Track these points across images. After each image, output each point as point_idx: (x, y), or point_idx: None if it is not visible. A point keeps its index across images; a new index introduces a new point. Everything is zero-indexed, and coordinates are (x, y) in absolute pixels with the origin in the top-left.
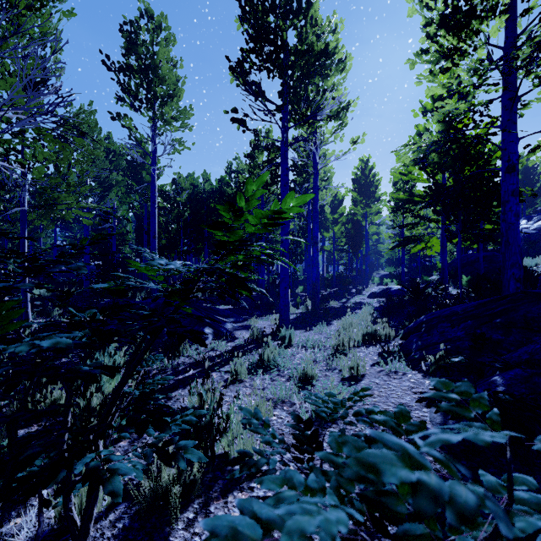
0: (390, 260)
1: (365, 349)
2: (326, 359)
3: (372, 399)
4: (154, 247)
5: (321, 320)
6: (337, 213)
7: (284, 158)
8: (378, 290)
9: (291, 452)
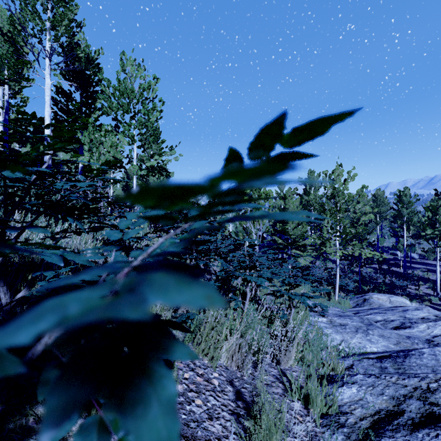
0: None
1: None
2: None
3: None
4: None
5: None
6: None
7: None
8: None
9: None
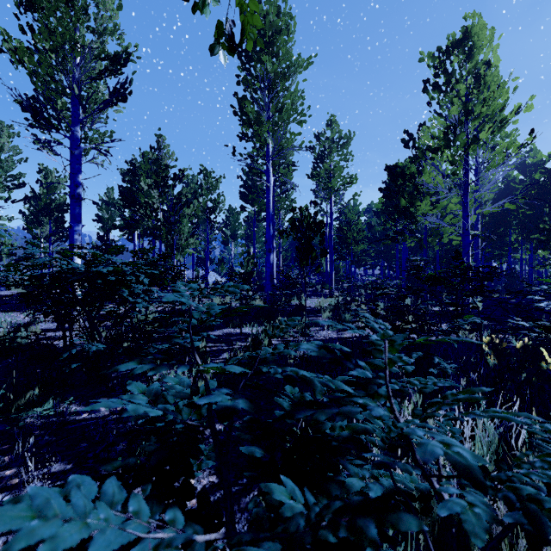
0: None
1: None
2: None
3: None
4: (477, 256)
5: None
6: None
7: None
8: None
9: None
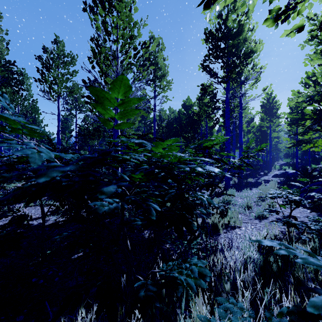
0: (287, 154)
1: (275, 199)
2: (255, 202)
3: (281, 214)
4: None
5: (245, 188)
6: (250, 126)
7: (227, 106)
8: (279, 173)
9: (250, 224)
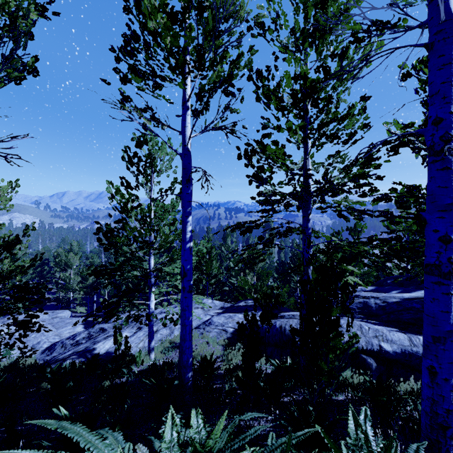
0: None
1: None
2: None
3: None
4: None
5: None
6: None
7: None
8: None
9: None
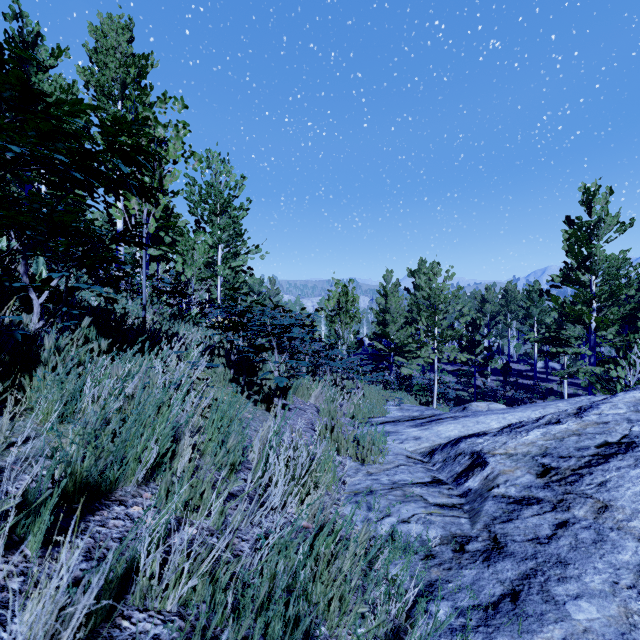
0: None
1: None
2: None
3: None
4: None
5: None
6: None
7: None
8: None
9: None
